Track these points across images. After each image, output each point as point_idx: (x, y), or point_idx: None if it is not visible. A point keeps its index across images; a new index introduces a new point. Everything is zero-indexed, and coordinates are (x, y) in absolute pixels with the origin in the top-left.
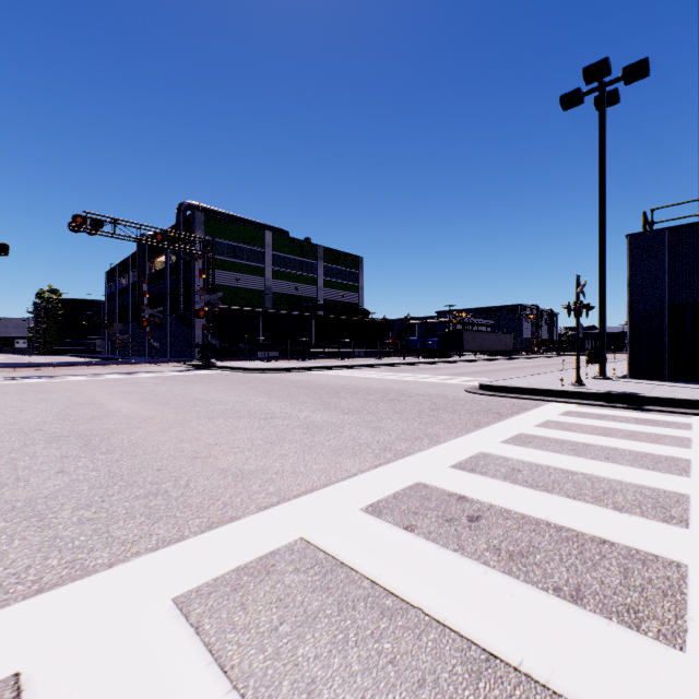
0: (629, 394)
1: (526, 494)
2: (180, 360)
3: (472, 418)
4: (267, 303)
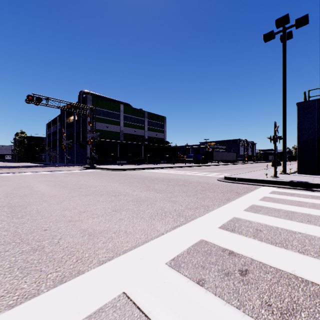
0: (304, 182)
1: (272, 249)
2: (79, 165)
3: (224, 195)
4: (121, 138)
